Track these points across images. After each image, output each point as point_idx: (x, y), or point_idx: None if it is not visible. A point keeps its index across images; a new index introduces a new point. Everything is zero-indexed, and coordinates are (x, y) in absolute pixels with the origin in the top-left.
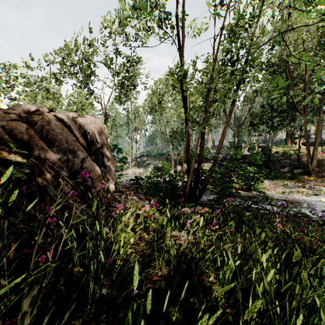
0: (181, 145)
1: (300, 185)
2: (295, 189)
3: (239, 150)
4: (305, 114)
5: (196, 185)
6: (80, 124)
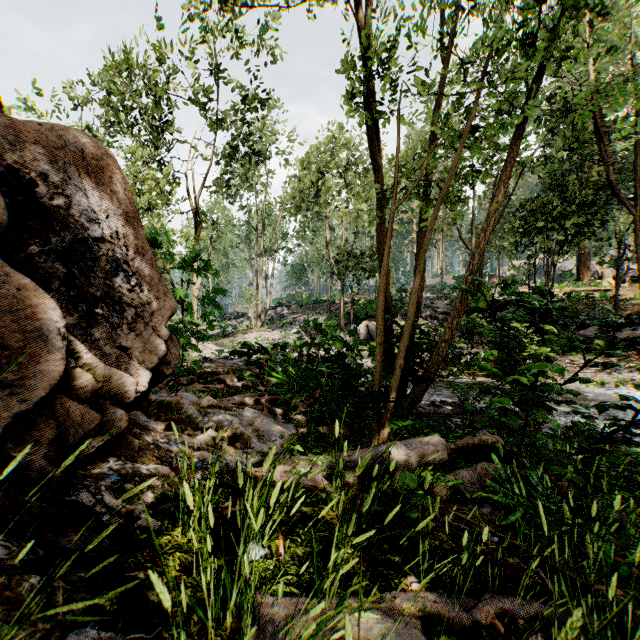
0: (358, 283)
1: (633, 366)
2: (623, 376)
3: (485, 291)
4: (638, 208)
5: (409, 366)
6: None
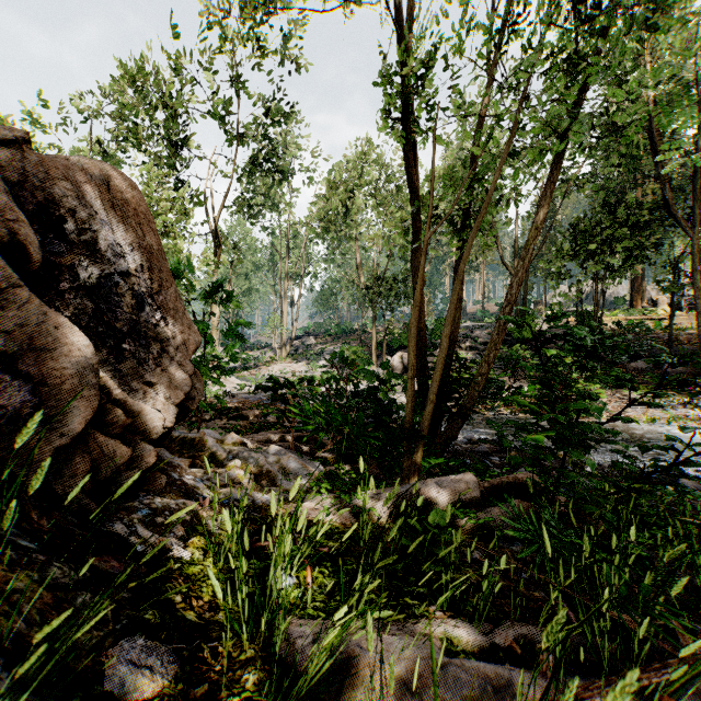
0: (392, 310)
1: (687, 401)
2: (676, 411)
3: (529, 319)
4: (693, 231)
5: (443, 402)
6: (28, 169)
